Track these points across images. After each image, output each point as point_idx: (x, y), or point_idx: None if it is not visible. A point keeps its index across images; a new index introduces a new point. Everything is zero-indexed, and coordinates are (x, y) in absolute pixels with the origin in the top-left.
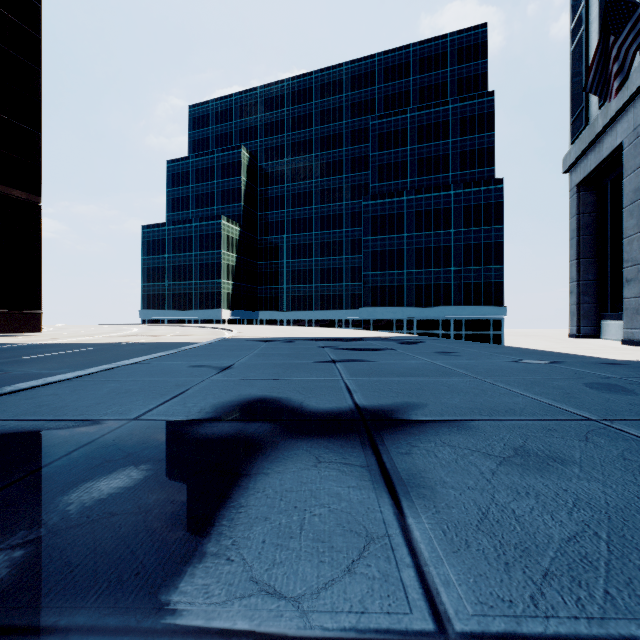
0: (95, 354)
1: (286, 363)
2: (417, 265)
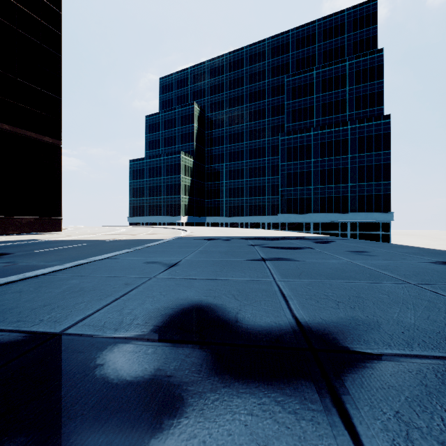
0: (86, 249)
1: (223, 261)
2: (321, 182)
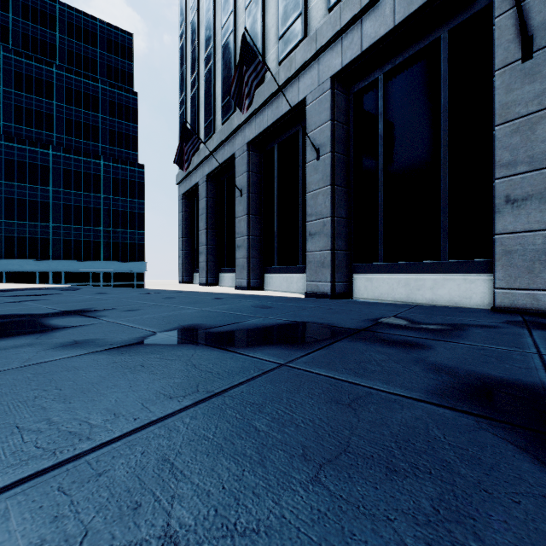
0: None
1: None
2: (66, 220)
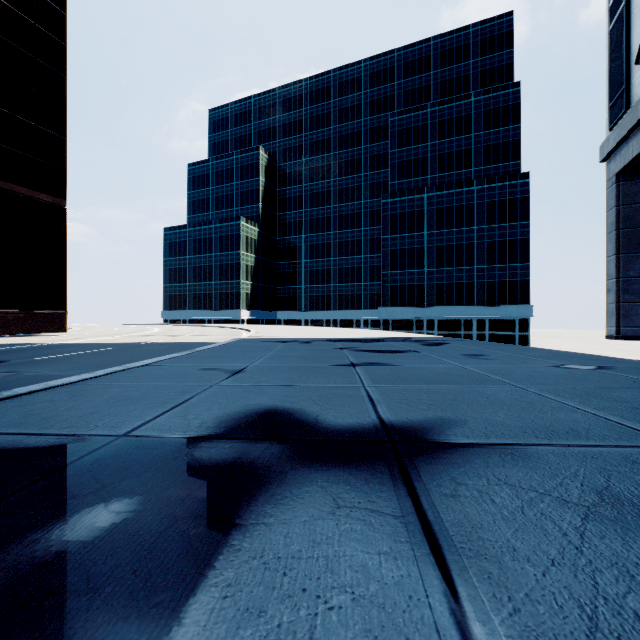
0: (111, 354)
1: (302, 366)
2: (438, 264)
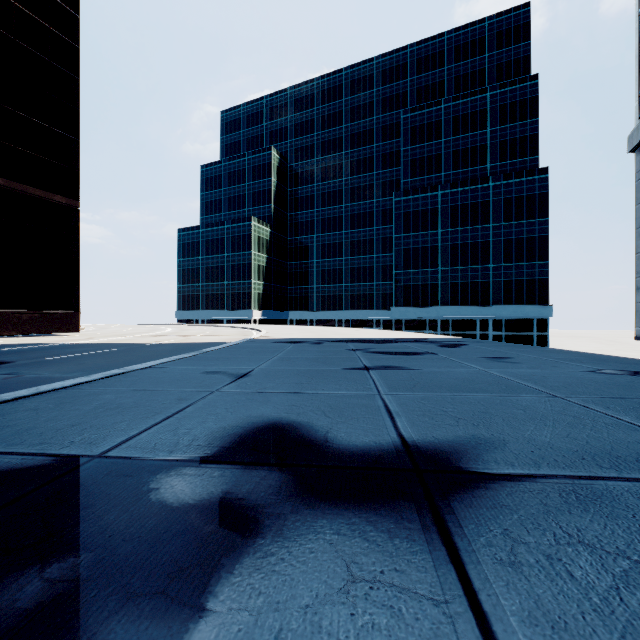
0: (118, 355)
1: (311, 370)
2: (452, 262)
